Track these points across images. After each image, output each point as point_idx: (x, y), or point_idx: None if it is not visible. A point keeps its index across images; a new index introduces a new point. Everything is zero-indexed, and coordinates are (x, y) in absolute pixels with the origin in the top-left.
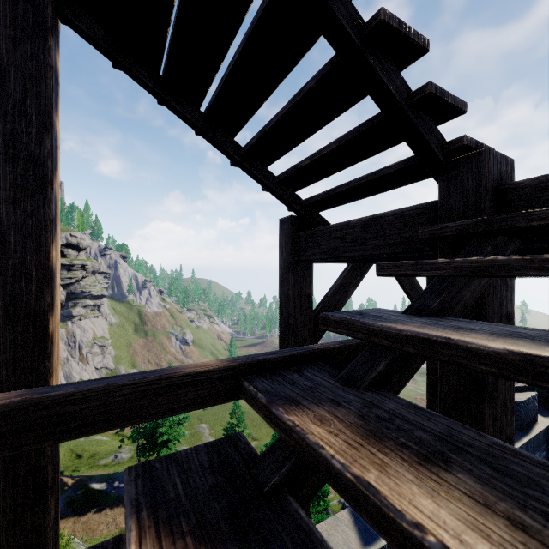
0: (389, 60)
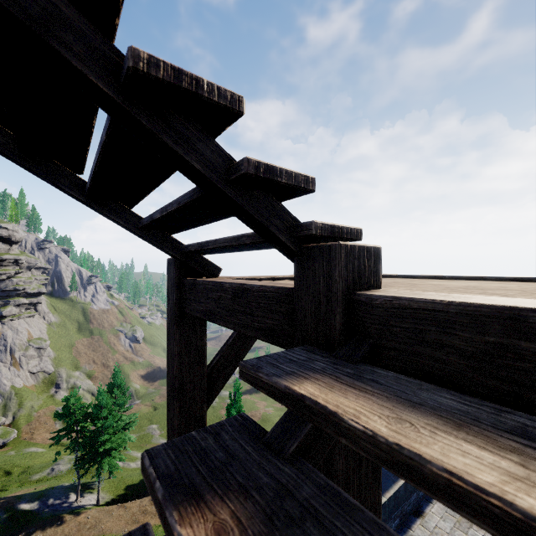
0: (187, 120)
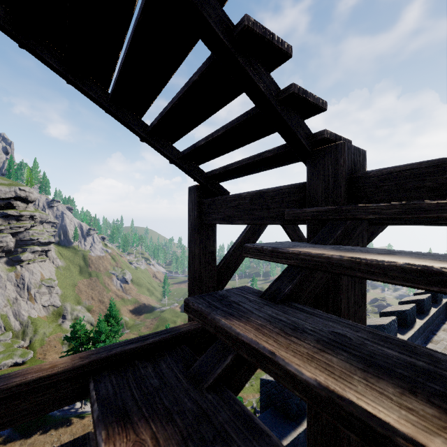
0: (258, 61)
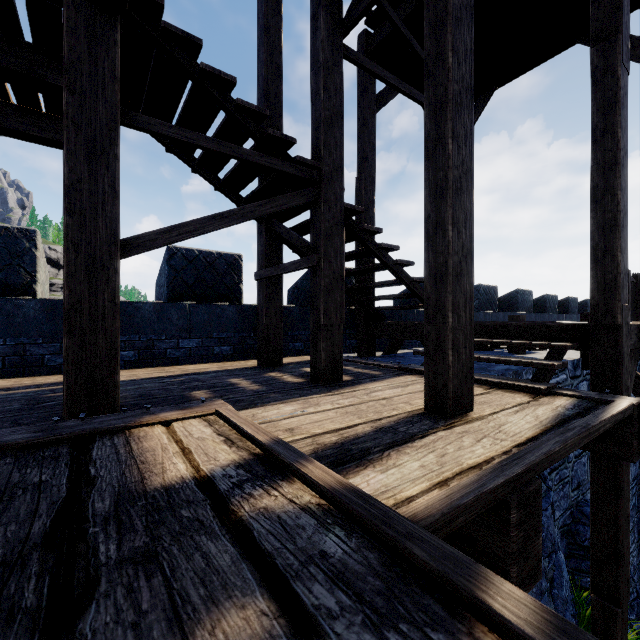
0: None
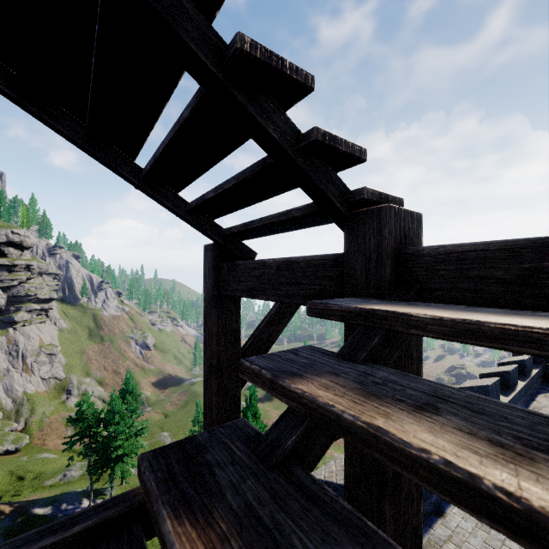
0: (267, 96)
